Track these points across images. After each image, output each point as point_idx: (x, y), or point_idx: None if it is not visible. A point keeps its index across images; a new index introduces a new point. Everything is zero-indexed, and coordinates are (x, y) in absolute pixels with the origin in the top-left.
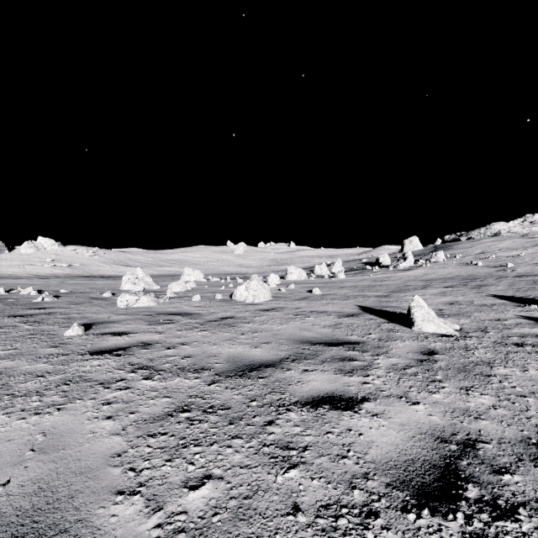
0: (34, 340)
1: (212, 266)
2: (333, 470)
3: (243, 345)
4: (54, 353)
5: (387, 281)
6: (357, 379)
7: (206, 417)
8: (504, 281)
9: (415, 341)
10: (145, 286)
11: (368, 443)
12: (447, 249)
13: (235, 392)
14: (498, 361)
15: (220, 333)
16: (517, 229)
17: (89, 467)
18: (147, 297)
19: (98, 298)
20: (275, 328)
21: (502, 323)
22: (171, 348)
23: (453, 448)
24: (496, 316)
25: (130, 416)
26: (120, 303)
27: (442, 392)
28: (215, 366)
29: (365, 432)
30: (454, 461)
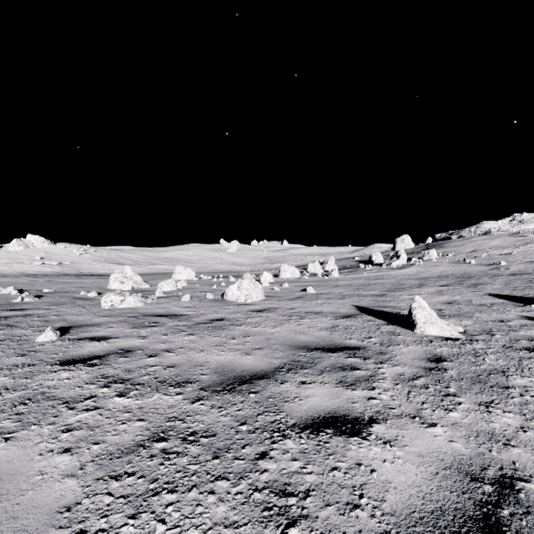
0: (0, 347)
1: (205, 264)
2: (343, 528)
3: (233, 352)
4: (19, 363)
5: (381, 279)
6: (362, 393)
7: (185, 448)
8: (500, 279)
9: (419, 346)
10: (134, 285)
11: (384, 484)
12: (439, 247)
13: (222, 413)
14: (512, 368)
15: (209, 337)
16: (507, 228)
17: (26, 530)
18: (133, 297)
19: (83, 297)
20: (268, 331)
21: (506, 324)
22: (154, 356)
23: (488, 490)
24: (498, 317)
25: (93, 448)
26: (104, 304)
27: (460, 410)
28: (201, 378)
29: (378, 467)
30: (493, 509)
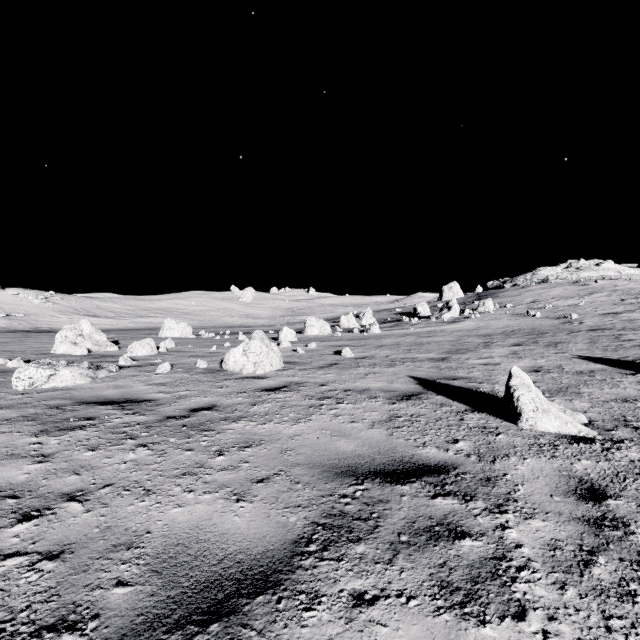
0: None
1: (210, 316)
2: None
3: (212, 493)
4: None
5: (435, 336)
6: (505, 638)
7: None
8: (580, 336)
9: (543, 458)
10: (93, 347)
11: None
12: (492, 297)
13: None
14: None
15: (175, 452)
16: (565, 276)
17: None
18: (72, 369)
19: None
20: (285, 432)
21: (637, 406)
22: (32, 516)
23: None
24: (616, 393)
25: None
26: (17, 383)
27: None
28: (110, 599)
29: None
30: None
